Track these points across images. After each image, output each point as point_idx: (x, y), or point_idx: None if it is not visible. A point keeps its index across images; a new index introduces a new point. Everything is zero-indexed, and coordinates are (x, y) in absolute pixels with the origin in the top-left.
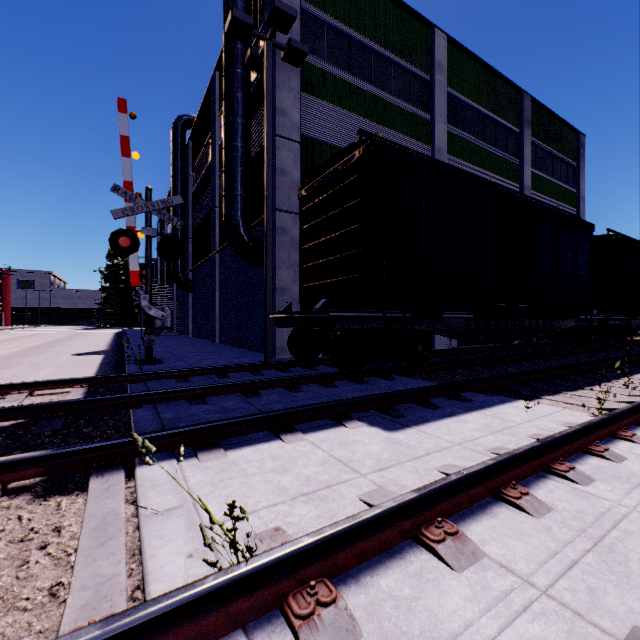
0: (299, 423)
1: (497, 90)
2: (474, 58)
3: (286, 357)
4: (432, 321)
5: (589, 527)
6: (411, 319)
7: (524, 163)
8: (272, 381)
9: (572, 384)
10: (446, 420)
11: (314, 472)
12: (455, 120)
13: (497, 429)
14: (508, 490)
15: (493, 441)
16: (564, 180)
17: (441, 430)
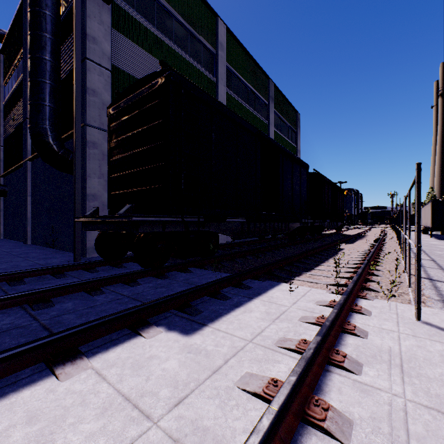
0: (87, 342)
1: (256, 73)
2: (243, 48)
3: (97, 255)
4: (219, 224)
5: (392, 443)
6: (204, 223)
7: (270, 124)
8: (69, 286)
9: (307, 266)
10: (236, 312)
11: (87, 436)
12: (231, 86)
13: (276, 316)
14: (313, 409)
15: (277, 331)
16: (290, 138)
17: (233, 325)
